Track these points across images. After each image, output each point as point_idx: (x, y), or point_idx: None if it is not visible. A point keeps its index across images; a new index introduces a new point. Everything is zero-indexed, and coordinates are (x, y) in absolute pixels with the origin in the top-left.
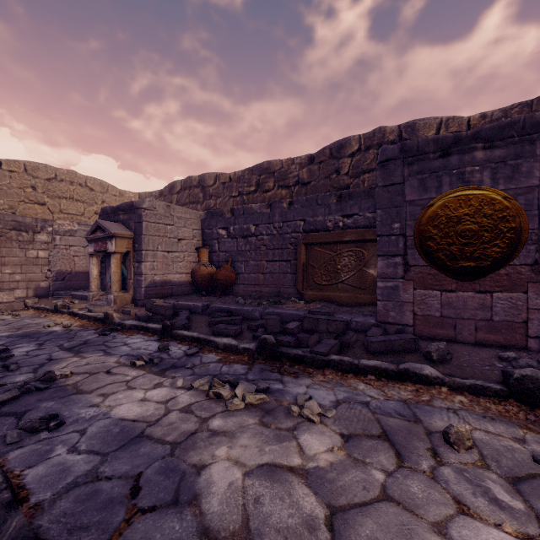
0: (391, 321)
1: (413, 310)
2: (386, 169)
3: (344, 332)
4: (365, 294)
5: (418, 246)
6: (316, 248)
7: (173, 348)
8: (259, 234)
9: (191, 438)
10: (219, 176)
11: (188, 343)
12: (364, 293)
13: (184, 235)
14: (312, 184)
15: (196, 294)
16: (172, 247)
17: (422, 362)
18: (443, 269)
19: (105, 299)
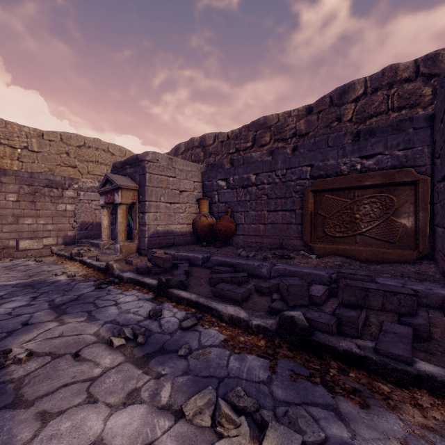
0: None
1: None
2: None
3: (413, 311)
4: (395, 249)
5: None
6: (327, 195)
7: (167, 313)
8: (260, 184)
9: None
10: (218, 136)
11: (185, 308)
12: (392, 247)
13: (185, 187)
14: (310, 134)
15: (196, 244)
16: (174, 198)
17: None
18: None
19: (113, 248)
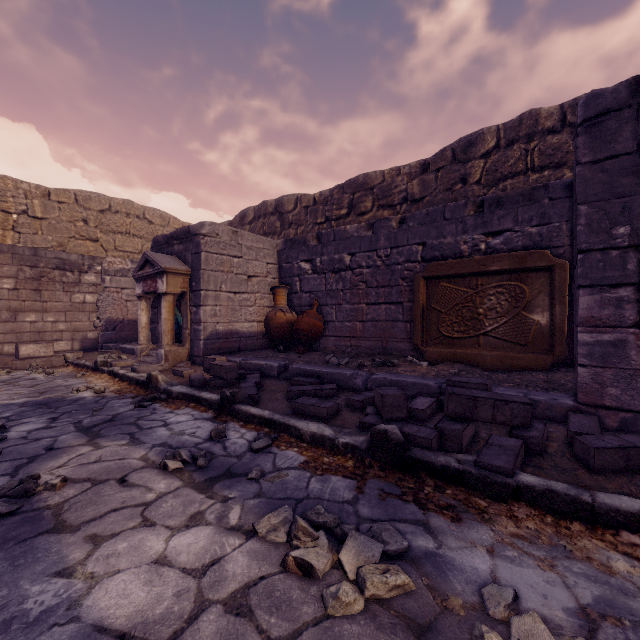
0: (608, 404)
1: None
2: (597, 130)
3: (527, 422)
4: (526, 353)
5: None
6: (443, 283)
7: (232, 434)
8: (356, 267)
9: None
10: (301, 199)
11: (256, 427)
12: (523, 351)
13: (255, 271)
14: (426, 200)
15: (270, 350)
16: (240, 287)
17: None
18: None
19: (155, 355)
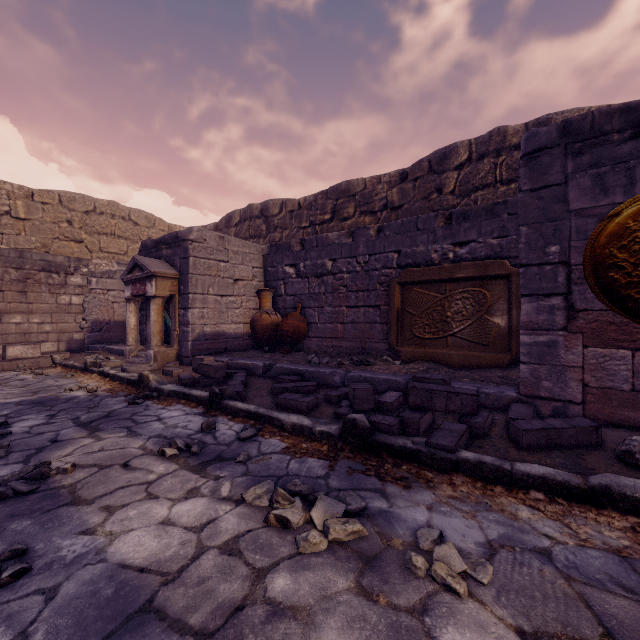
0: (543, 395)
1: (581, 378)
2: (535, 164)
3: (474, 411)
4: (488, 352)
5: (592, 280)
6: (416, 289)
7: (221, 426)
8: (337, 272)
9: (233, 621)
10: (286, 203)
11: (242, 420)
12: (485, 350)
13: (241, 275)
14: (405, 208)
15: (256, 350)
16: (227, 290)
17: (618, 469)
18: (637, 315)
19: (144, 356)
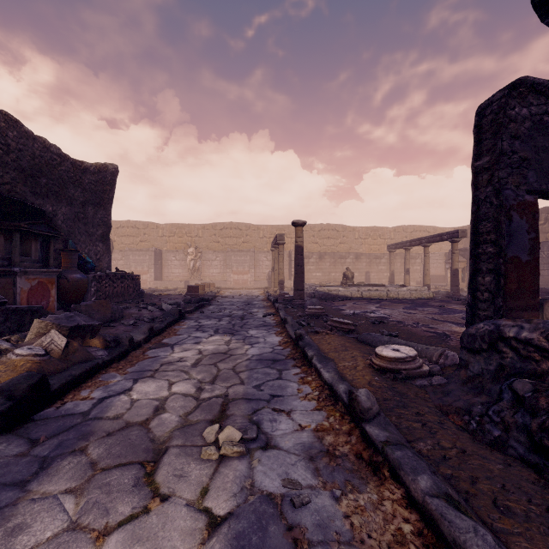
0: None
1: None
2: None
3: None
4: None
5: None
6: None
7: None
8: None
9: None
10: None
11: None
12: None
13: None
14: None
15: None
16: None
17: None
18: None
19: None
